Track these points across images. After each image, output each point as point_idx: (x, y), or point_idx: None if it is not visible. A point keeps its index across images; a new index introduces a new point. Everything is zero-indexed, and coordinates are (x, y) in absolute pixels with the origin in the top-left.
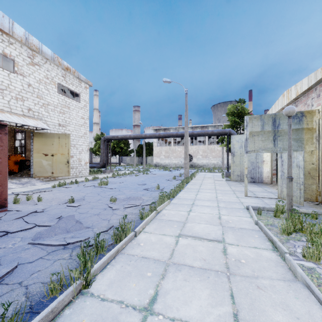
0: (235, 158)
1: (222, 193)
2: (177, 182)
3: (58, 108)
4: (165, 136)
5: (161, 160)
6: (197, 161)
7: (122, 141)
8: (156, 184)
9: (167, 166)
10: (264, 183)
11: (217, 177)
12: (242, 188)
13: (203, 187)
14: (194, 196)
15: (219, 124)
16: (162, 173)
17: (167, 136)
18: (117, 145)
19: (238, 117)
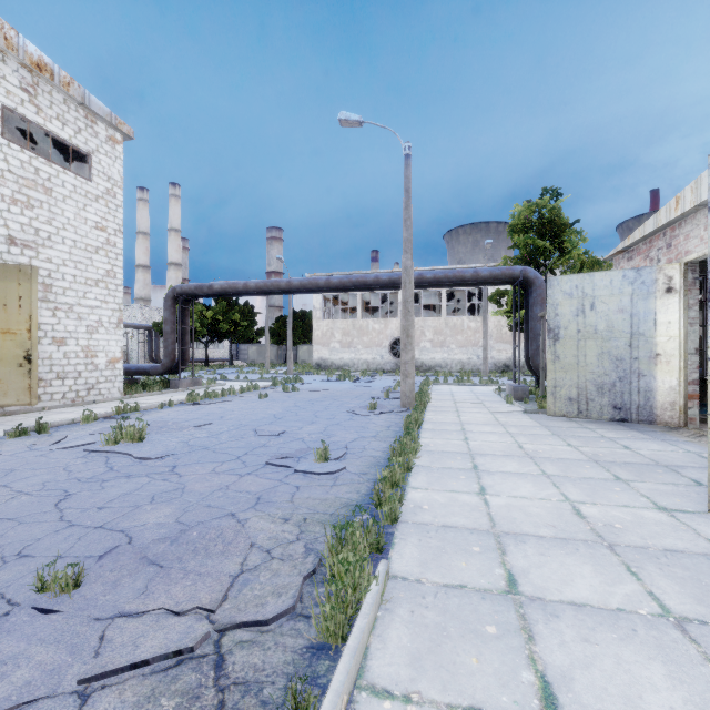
0: (560, 345)
1: (572, 479)
2: (386, 423)
3: (4, 186)
4: (345, 285)
5: (332, 354)
6: (420, 356)
7: (237, 306)
8: (318, 433)
9: (347, 367)
10: (660, 424)
11: (490, 400)
12: (613, 447)
13: (477, 444)
14: (481, 509)
15: (473, 266)
16: (335, 387)
17: (351, 286)
18: (226, 316)
19: (541, 238)
